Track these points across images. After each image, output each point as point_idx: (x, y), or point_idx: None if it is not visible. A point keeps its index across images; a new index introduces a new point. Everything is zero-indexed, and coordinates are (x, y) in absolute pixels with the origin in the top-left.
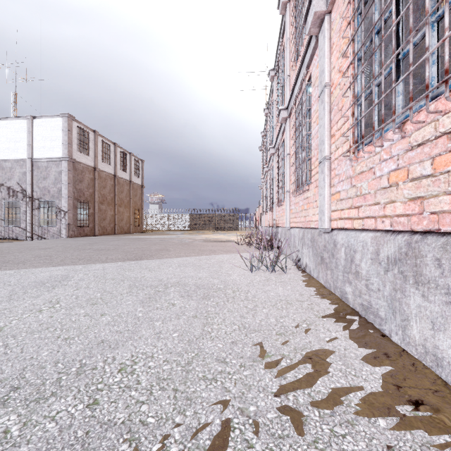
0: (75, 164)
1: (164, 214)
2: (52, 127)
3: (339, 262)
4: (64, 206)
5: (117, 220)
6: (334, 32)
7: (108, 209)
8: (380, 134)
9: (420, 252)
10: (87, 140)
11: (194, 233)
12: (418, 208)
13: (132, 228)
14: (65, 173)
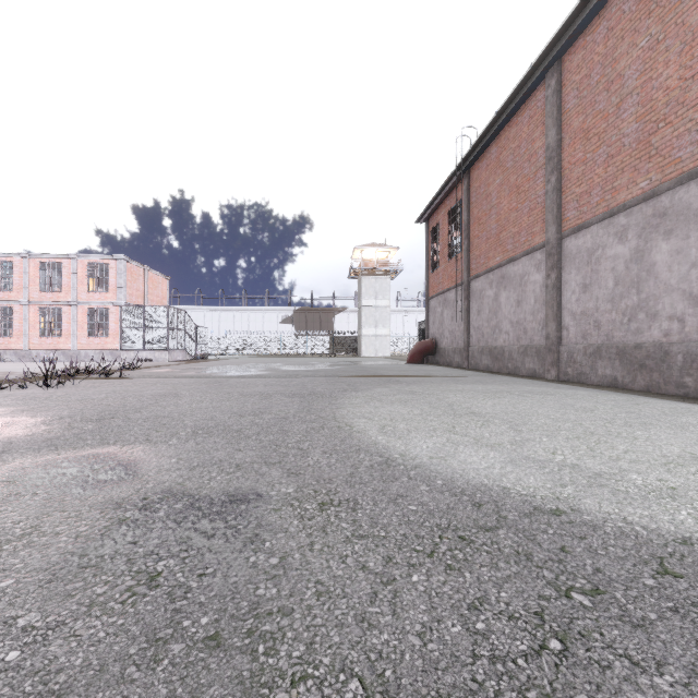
0: None
1: None
2: None
3: (82, 356)
4: None
5: None
6: (80, 311)
7: None
8: (96, 337)
9: (103, 351)
10: None
11: None
12: (103, 347)
13: None
14: None
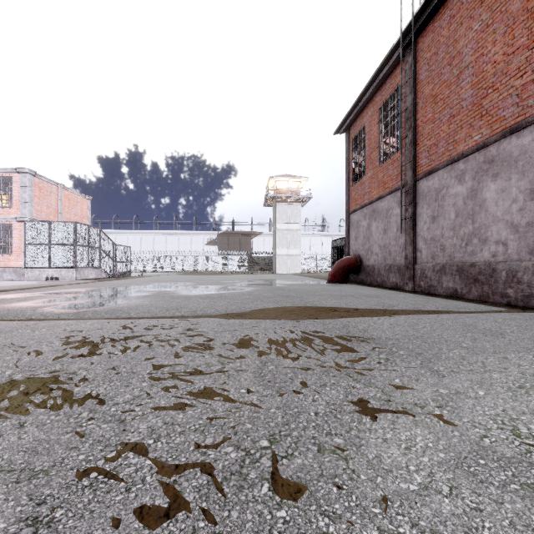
0: None
1: None
2: None
3: None
4: None
5: None
6: None
7: None
8: None
9: (6, 269)
10: None
11: None
12: (6, 265)
13: None
14: None
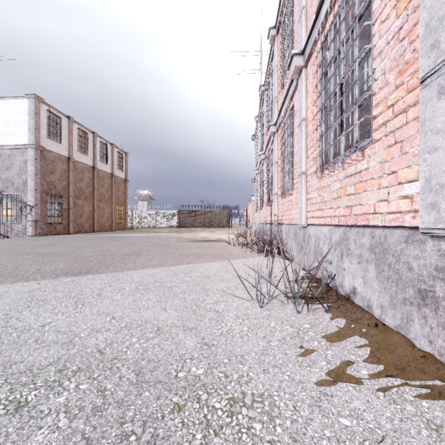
0: (44, 153)
1: (151, 210)
2: (16, 109)
3: None
4: (30, 200)
5: (96, 217)
6: None
7: (86, 204)
8: None
9: None
10: (60, 126)
11: (182, 231)
12: None
13: (115, 225)
14: (31, 162)
